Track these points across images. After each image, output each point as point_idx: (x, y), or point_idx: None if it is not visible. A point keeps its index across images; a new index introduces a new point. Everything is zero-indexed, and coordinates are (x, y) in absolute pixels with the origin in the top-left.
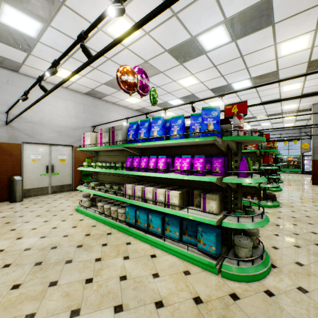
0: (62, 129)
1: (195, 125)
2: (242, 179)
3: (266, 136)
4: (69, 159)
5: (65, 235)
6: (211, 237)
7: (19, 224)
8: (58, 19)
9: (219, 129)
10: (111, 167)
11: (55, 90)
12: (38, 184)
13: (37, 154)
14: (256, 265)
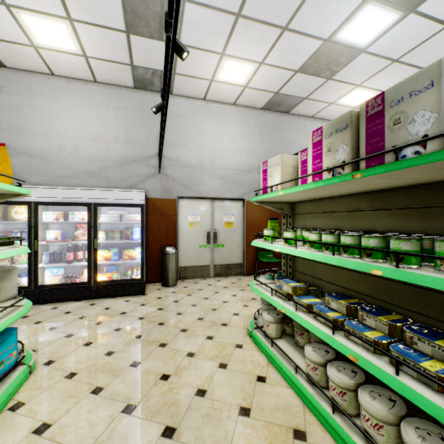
0: (228, 173)
1: None
2: None
3: None
4: (238, 222)
5: None
6: None
7: (149, 347)
8: None
9: None
10: (356, 250)
11: (219, 111)
12: (196, 260)
13: (195, 215)
14: None
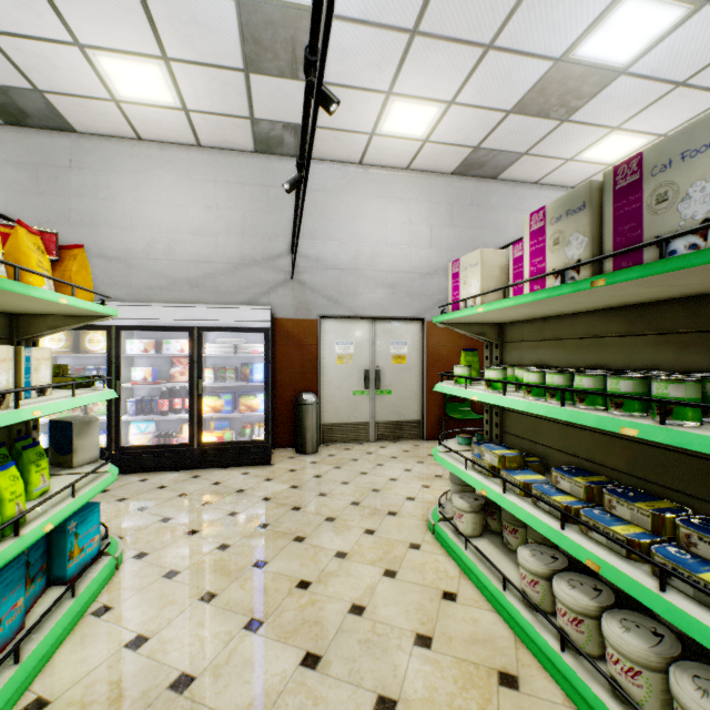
0: (398, 278)
1: None
2: None
3: None
4: (414, 354)
5: (383, 699)
6: None
7: (280, 541)
8: None
9: None
10: (599, 398)
11: (383, 181)
12: (347, 414)
13: (346, 344)
14: None
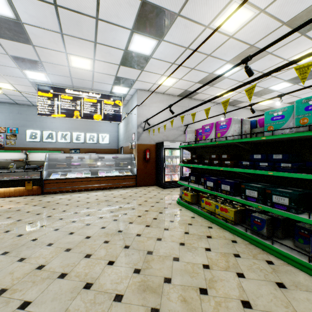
0: None
1: None
2: None
3: None
4: None
5: None
6: None
7: None
8: (308, 81)
9: None
10: None
11: (246, 112)
12: None
13: None
14: None
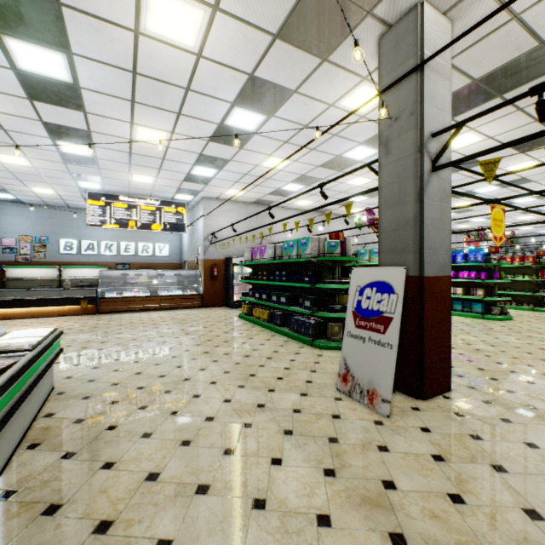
0: None
1: (470, 256)
2: (494, 280)
3: (543, 253)
4: None
5: None
6: (479, 305)
7: None
8: None
9: (483, 259)
10: None
11: (340, 219)
12: None
13: None
14: (501, 316)
